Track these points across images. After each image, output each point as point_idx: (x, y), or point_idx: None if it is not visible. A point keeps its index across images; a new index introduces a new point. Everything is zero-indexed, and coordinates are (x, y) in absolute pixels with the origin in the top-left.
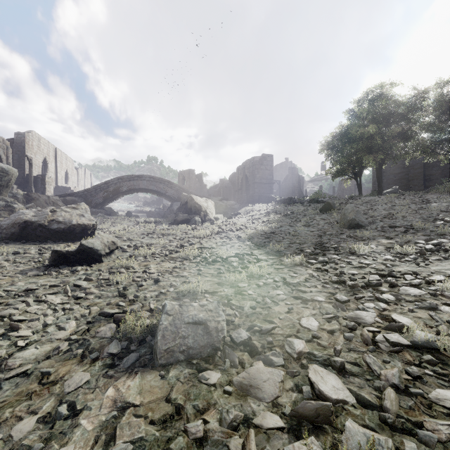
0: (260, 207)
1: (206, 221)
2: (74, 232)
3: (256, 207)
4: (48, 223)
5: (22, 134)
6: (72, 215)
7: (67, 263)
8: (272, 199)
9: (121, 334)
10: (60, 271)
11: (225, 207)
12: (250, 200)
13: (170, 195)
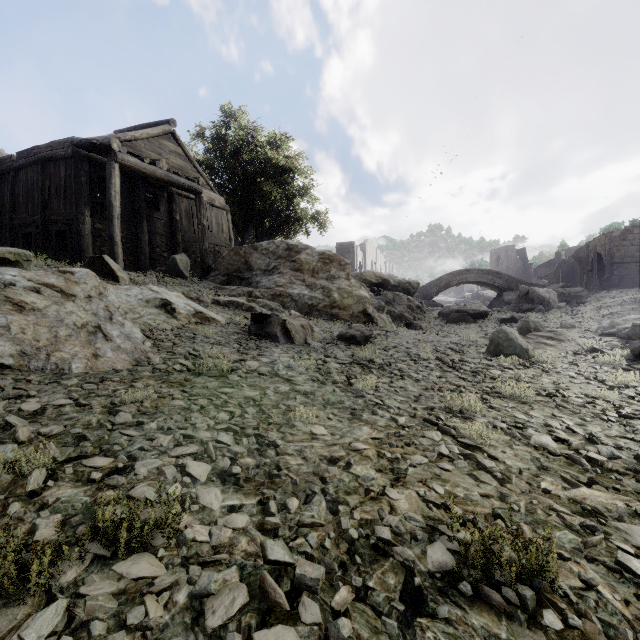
0: (617, 293)
1: (549, 309)
2: (480, 315)
3: (612, 294)
4: (468, 311)
5: (364, 245)
6: (477, 307)
7: (506, 322)
8: (639, 282)
9: (552, 326)
10: (509, 324)
11: (567, 295)
12: (605, 284)
13: (499, 286)
